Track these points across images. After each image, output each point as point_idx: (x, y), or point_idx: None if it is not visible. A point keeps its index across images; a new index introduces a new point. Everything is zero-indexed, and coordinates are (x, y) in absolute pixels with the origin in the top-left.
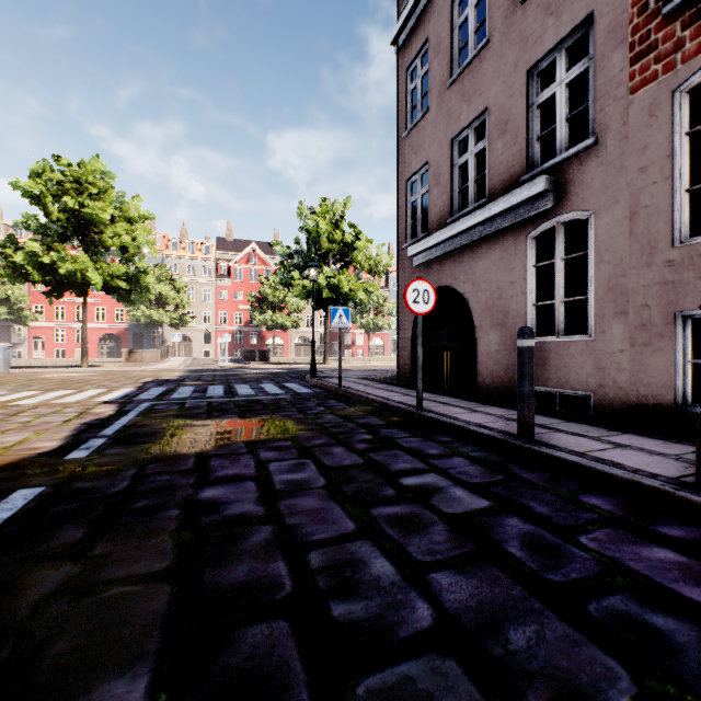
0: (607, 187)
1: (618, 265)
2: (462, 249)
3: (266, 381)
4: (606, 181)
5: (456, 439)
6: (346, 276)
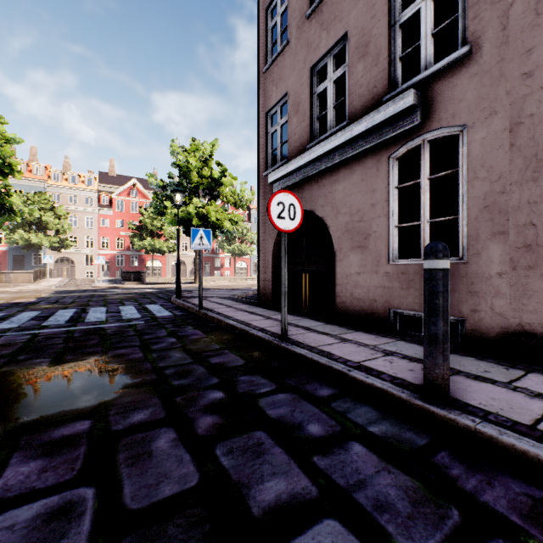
0: (482, 99)
1: (496, 181)
2: (322, 173)
3: (129, 303)
4: (481, 92)
5: (338, 393)
6: (214, 207)
